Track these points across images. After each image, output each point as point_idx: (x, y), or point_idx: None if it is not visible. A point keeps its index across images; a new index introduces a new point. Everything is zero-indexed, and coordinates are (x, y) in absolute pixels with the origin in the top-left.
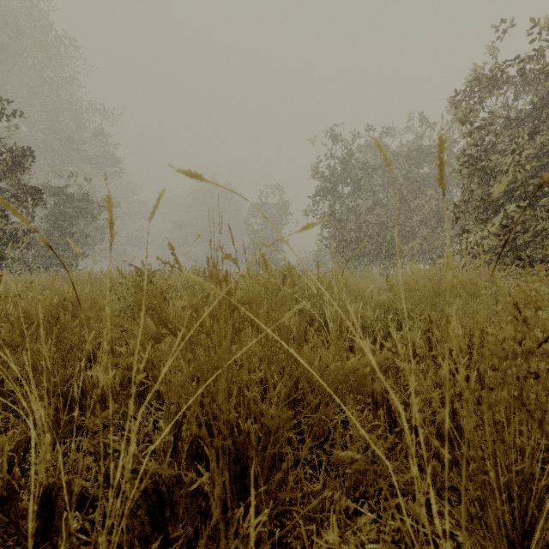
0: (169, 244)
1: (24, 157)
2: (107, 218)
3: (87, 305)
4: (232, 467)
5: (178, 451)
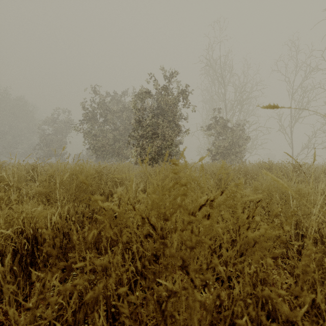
0: None
1: None
2: None
3: None
4: None
5: None
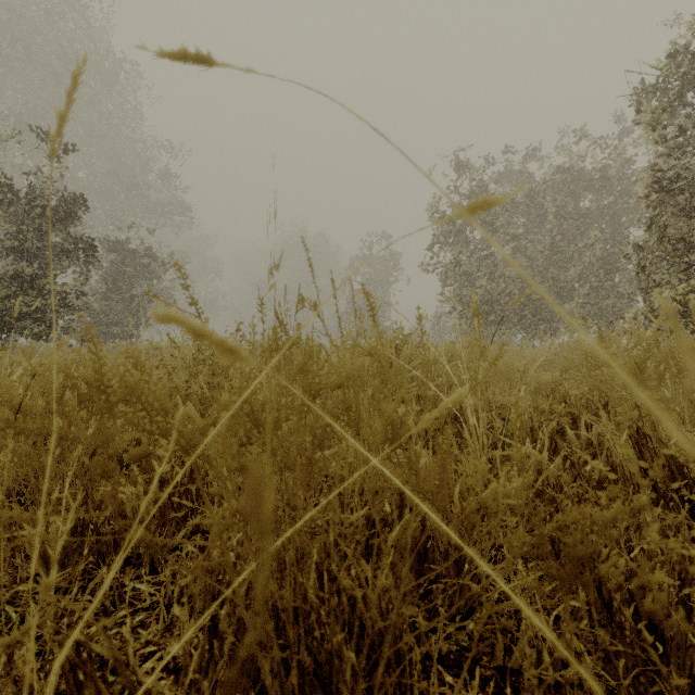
0: (176, 263)
1: (74, 203)
2: (175, 278)
3: (116, 386)
4: (311, 692)
5: (222, 638)
